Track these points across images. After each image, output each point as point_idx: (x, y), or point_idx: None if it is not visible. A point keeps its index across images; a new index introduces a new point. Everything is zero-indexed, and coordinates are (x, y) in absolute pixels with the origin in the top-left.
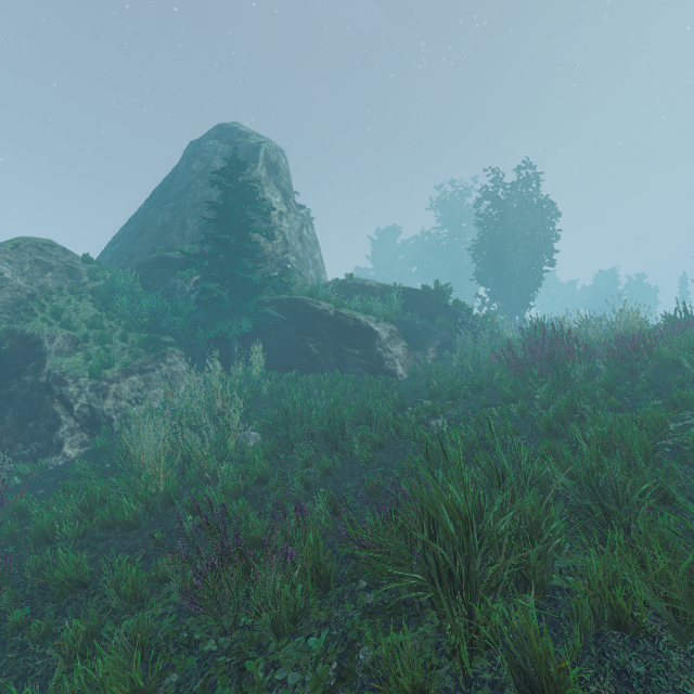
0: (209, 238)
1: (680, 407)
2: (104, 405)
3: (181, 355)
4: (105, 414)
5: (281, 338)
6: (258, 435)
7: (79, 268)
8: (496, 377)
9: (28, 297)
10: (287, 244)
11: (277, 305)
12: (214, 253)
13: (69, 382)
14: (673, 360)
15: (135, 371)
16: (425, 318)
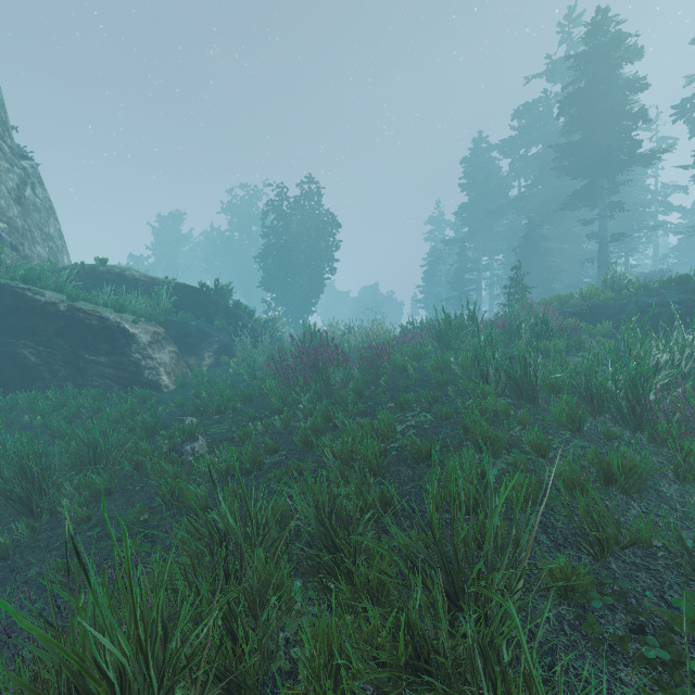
0: None
1: (405, 408)
2: None
3: None
4: None
5: None
6: None
7: None
8: (267, 386)
9: None
10: None
11: None
12: None
13: None
14: (403, 366)
15: None
16: (203, 319)
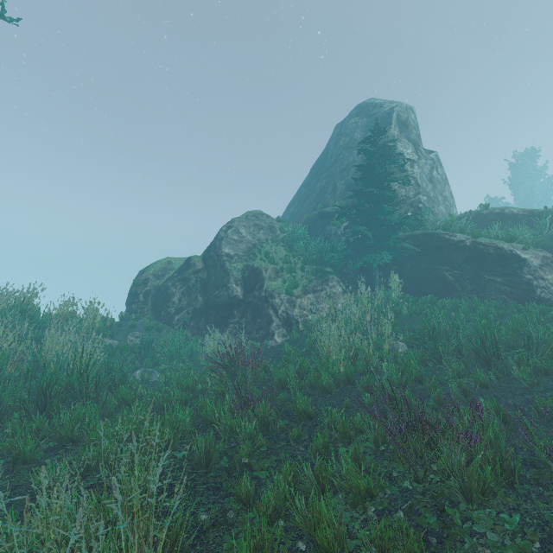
0: (357, 193)
1: None
2: (294, 312)
3: (338, 280)
4: (294, 318)
5: (415, 267)
6: (404, 345)
7: (275, 226)
8: None
9: (253, 246)
10: (419, 187)
11: (411, 239)
12: (360, 203)
13: (276, 296)
14: None
15: (309, 291)
16: None
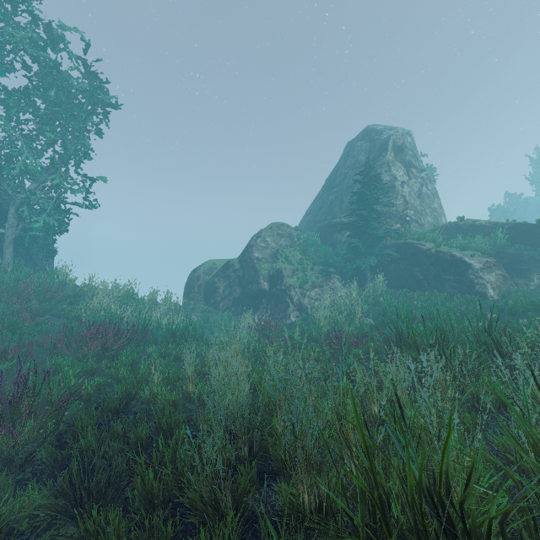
0: (353, 212)
1: None
2: (305, 300)
3: (338, 278)
4: (305, 305)
5: (397, 268)
6: (372, 321)
7: (293, 234)
8: None
9: (276, 251)
10: (407, 203)
11: (395, 247)
12: (355, 221)
13: (292, 289)
14: None
15: (317, 285)
16: (538, 249)
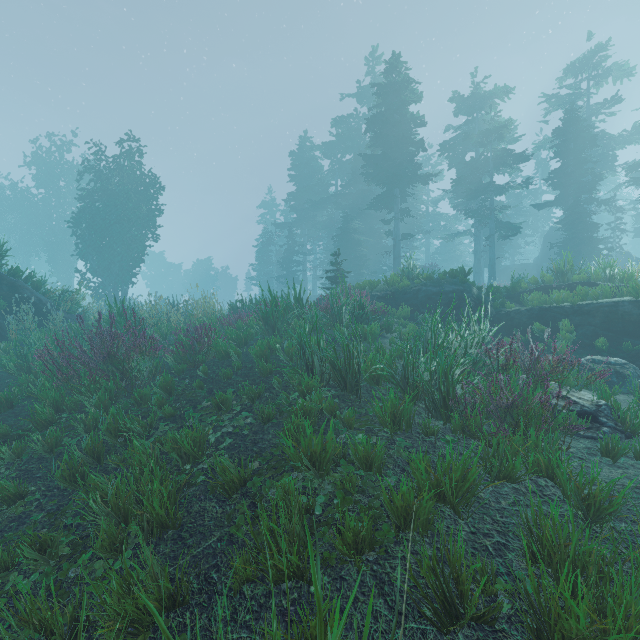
0: None
1: (223, 408)
2: None
3: None
4: None
5: None
6: None
7: None
8: (39, 384)
9: None
10: None
11: None
12: None
13: None
14: (226, 351)
15: None
16: None
